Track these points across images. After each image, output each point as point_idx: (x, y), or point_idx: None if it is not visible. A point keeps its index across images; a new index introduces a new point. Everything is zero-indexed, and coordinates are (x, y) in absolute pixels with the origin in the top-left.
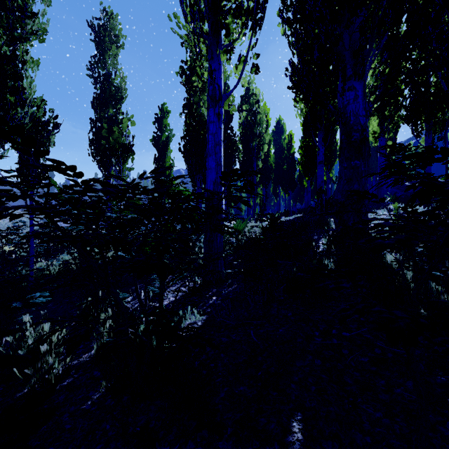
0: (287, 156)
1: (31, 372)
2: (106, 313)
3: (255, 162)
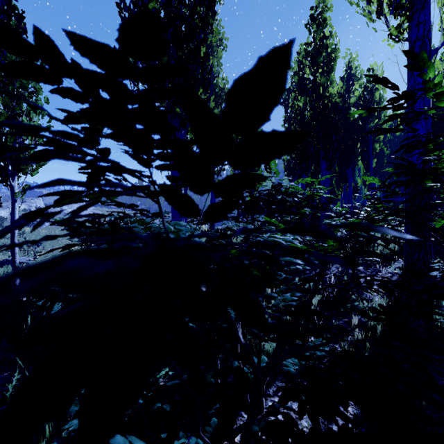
0: (391, 140)
1: (347, 345)
2: (319, 295)
3: (371, 146)
